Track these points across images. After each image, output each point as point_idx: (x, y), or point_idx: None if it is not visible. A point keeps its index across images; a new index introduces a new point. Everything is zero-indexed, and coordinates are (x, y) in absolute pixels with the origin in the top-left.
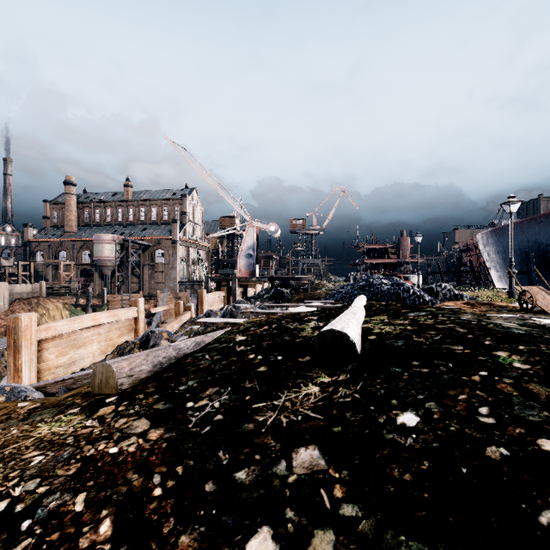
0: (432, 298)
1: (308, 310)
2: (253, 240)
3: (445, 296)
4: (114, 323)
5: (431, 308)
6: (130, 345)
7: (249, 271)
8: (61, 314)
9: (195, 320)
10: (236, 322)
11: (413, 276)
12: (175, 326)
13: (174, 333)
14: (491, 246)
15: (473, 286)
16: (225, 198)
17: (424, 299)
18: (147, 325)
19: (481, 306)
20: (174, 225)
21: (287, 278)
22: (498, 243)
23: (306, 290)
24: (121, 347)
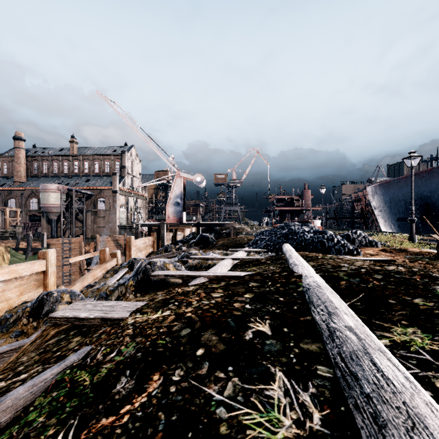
0: (353, 246)
1: (234, 262)
2: (180, 189)
3: (361, 242)
4: (12, 280)
5: (438, 288)
6: (16, 313)
7: (177, 218)
8: (3, 257)
9: (118, 268)
10: (122, 318)
11: (314, 221)
12: (98, 275)
13: (91, 284)
14: (379, 197)
15: (366, 230)
16: (155, 150)
17: (349, 248)
18: (87, 265)
19: (399, 253)
20: (115, 177)
21: (212, 224)
22: (385, 195)
23: (228, 234)
24: (7, 315)
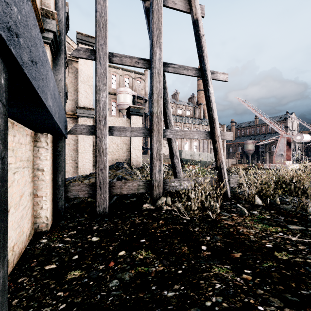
0: None
1: None
2: None
3: None
4: None
5: None
6: None
7: None
8: None
9: None
10: None
11: None
12: None
13: None
14: None
15: None
16: None
17: None
18: None
19: None
20: None
21: None
22: None
23: None
24: None
